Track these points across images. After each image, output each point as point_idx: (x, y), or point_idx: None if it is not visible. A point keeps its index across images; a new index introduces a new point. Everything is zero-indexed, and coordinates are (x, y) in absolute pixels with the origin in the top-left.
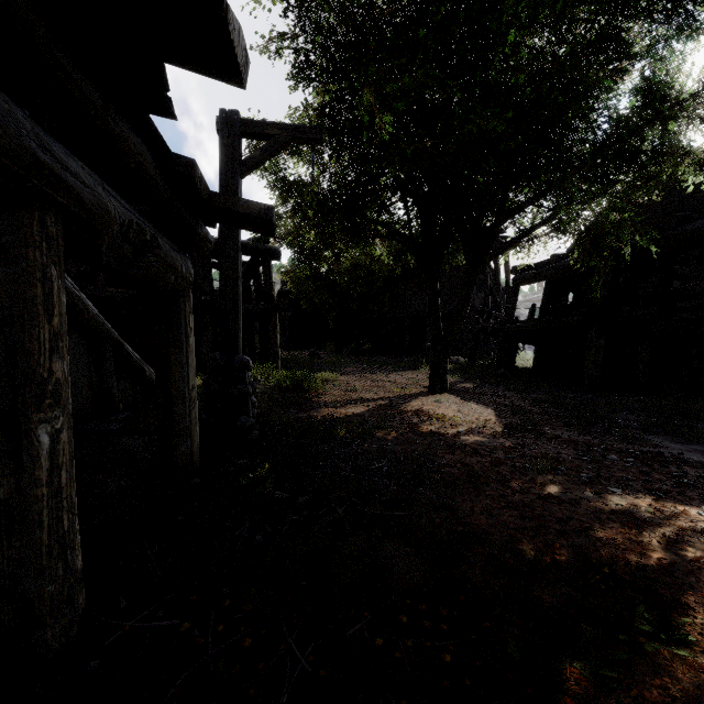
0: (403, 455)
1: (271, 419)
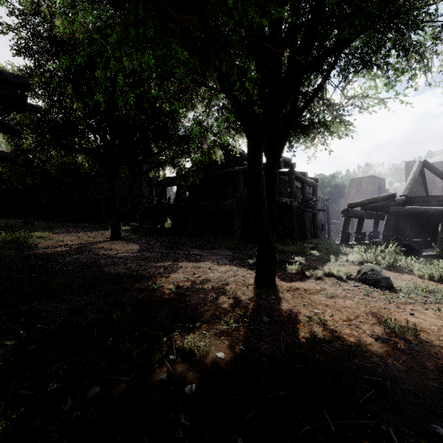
0: (86, 260)
1: (5, 254)
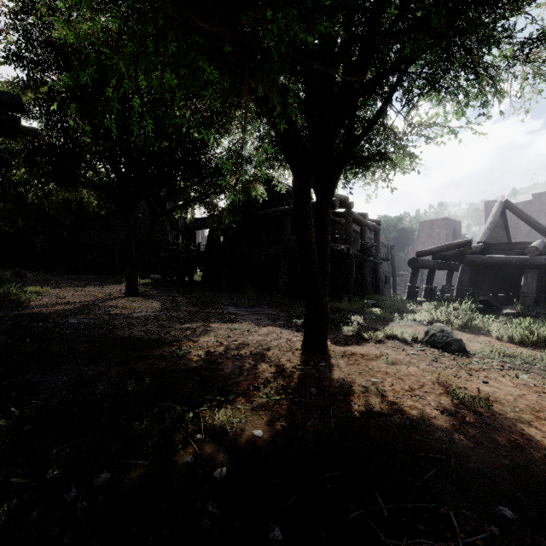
0: (94, 322)
1: None
